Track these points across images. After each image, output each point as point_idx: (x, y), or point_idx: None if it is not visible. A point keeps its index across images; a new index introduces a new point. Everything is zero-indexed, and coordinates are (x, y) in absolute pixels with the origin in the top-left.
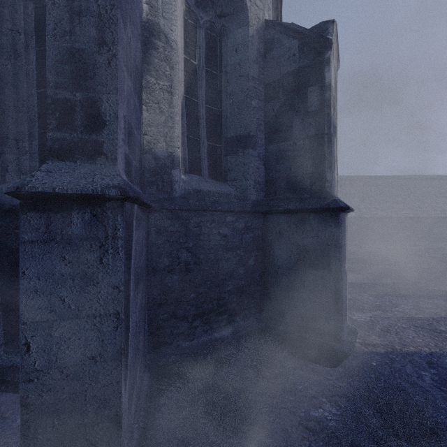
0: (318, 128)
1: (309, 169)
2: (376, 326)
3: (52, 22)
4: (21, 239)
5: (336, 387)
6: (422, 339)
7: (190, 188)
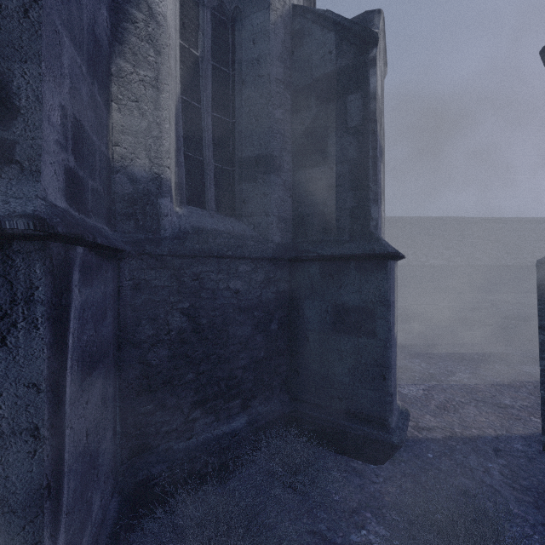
0: (361, 150)
1: (349, 203)
2: (430, 402)
3: None
4: None
5: (384, 493)
6: (485, 418)
7: (187, 226)
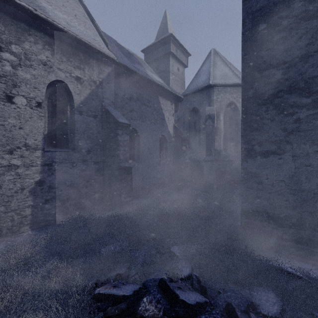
0: None
1: None
2: None
3: (206, 141)
4: (204, 165)
5: None
6: None
7: (224, 155)
